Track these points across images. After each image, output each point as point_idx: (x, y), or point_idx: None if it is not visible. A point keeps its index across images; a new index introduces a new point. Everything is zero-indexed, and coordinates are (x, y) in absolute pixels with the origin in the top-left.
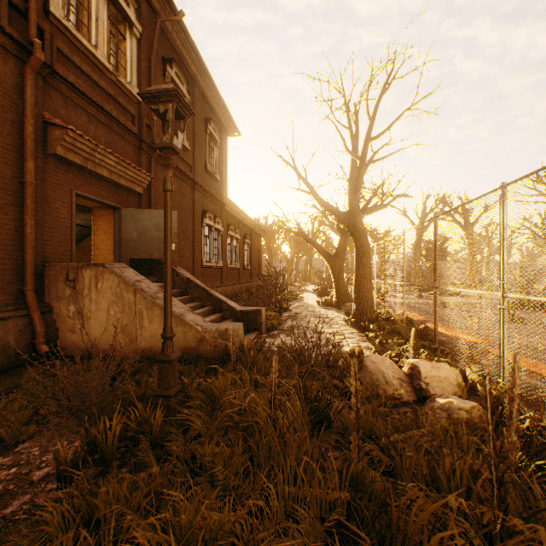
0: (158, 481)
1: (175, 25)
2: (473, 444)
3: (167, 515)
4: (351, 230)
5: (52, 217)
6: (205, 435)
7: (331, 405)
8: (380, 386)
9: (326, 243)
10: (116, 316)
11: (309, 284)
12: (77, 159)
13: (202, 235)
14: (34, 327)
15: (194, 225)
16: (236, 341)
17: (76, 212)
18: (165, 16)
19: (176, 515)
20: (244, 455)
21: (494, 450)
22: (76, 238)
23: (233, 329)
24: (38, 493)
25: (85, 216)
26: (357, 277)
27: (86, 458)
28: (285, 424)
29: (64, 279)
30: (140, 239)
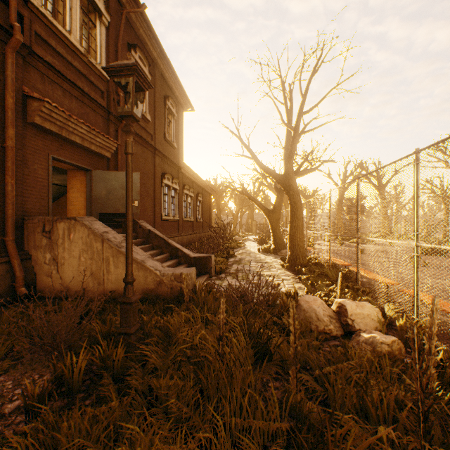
0: (117, 414)
1: (138, 16)
2: (395, 374)
3: (124, 449)
4: (287, 189)
5: (31, 177)
6: (161, 369)
7: (271, 340)
8: (313, 323)
9: (265, 200)
10: (86, 263)
11: (251, 234)
12: (53, 128)
13: (162, 194)
14: (14, 272)
15: (155, 185)
16: (190, 284)
17: (54, 174)
18: (130, 8)
19: (132, 447)
20: (195, 388)
21: (420, 386)
22: (54, 195)
23: (187, 273)
24: (8, 425)
25: (62, 177)
26: (292, 229)
27: (53, 393)
28: (231, 358)
29: (41, 230)
30: (108, 196)
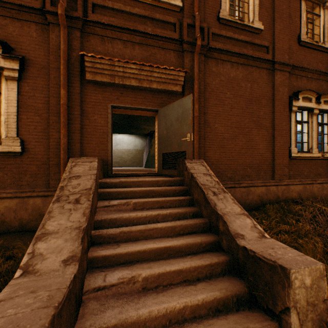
0: None
1: None
2: None
3: None
4: None
5: (91, 126)
6: None
7: None
8: None
9: None
10: None
11: None
12: (104, 79)
13: (291, 122)
14: None
15: (274, 112)
16: None
17: None
18: None
19: None
20: None
21: None
22: None
23: None
24: None
25: None
26: None
27: None
28: None
29: None
30: (167, 134)
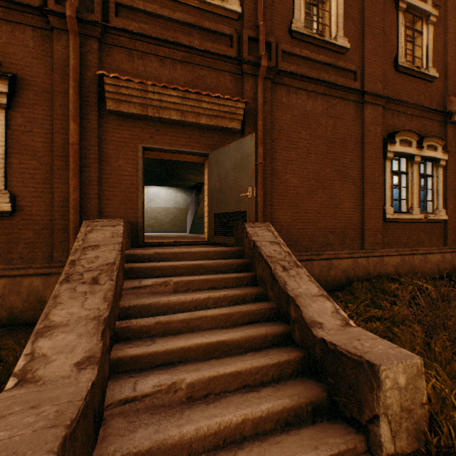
0: None
1: None
2: None
3: None
4: None
5: (114, 176)
6: None
7: None
8: None
9: None
10: None
11: None
12: (133, 110)
13: (385, 172)
14: None
15: (363, 159)
16: None
17: None
18: None
19: None
20: None
21: None
22: None
23: None
24: None
25: None
26: None
27: None
28: None
29: None
30: (221, 187)
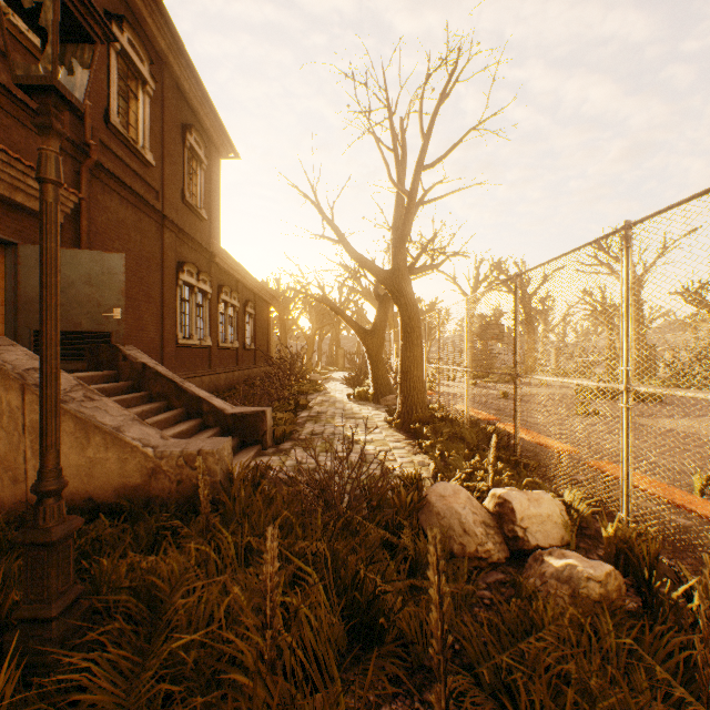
0: None
1: None
2: (626, 650)
3: None
4: (396, 296)
5: None
6: None
7: (383, 597)
8: (456, 538)
9: (358, 316)
10: None
11: (336, 370)
12: None
13: (177, 299)
14: None
15: (164, 282)
16: (218, 471)
17: None
18: None
19: None
20: None
21: None
22: None
23: (212, 451)
24: None
25: None
26: (404, 361)
27: None
28: (297, 657)
29: None
30: None
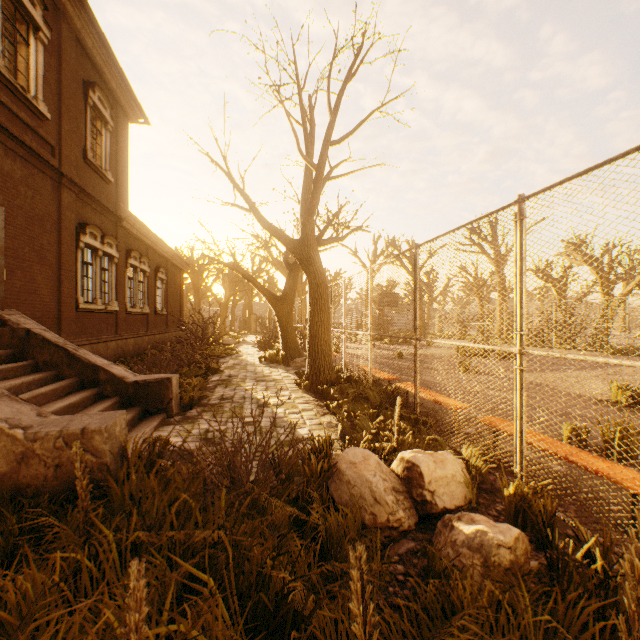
0: None
1: None
2: (543, 625)
3: None
4: (305, 264)
5: None
6: None
7: (293, 599)
8: (367, 508)
9: (269, 284)
10: None
11: (249, 334)
12: None
13: (78, 261)
14: None
15: (62, 243)
16: (106, 451)
17: None
18: None
19: None
20: None
21: None
22: None
23: (99, 429)
24: None
25: None
26: (313, 326)
27: None
28: None
29: None
30: None
